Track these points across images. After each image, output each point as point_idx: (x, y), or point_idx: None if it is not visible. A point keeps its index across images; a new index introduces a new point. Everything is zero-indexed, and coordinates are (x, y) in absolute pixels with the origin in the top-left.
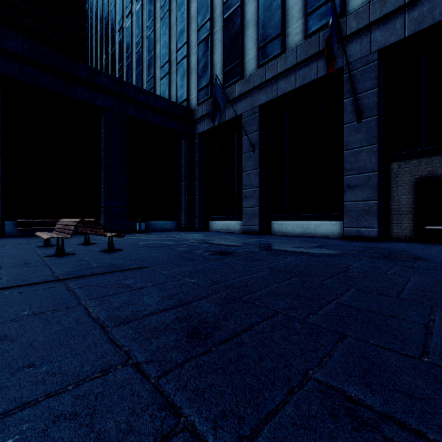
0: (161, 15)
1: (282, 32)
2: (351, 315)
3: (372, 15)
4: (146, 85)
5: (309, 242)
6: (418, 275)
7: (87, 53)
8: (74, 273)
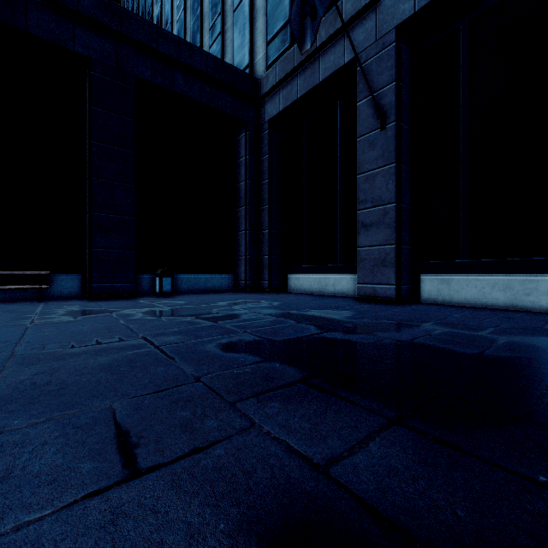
0: None
1: None
2: None
3: None
4: None
5: None
6: None
7: None
8: None
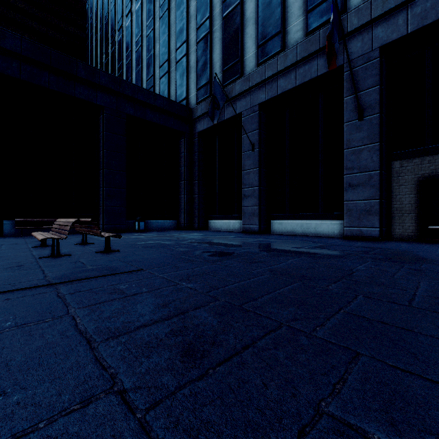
0: (160, 14)
1: (282, 29)
2: (362, 328)
3: (374, 11)
4: (146, 84)
5: (310, 242)
6: (427, 279)
7: (87, 53)
8: (66, 276)
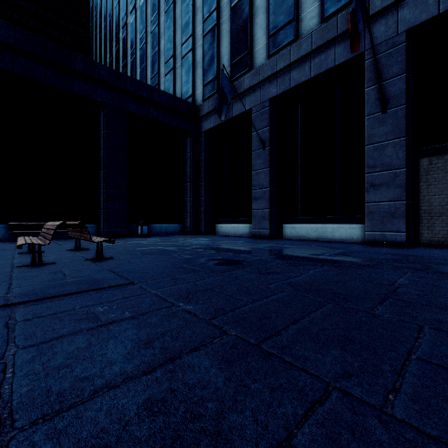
0: (165, 8)
1: (295, 17)
2: None
3: None
4: (150, 82)
5: (328, 248)
6: None
7: (91, 52)
8: (34, 293)
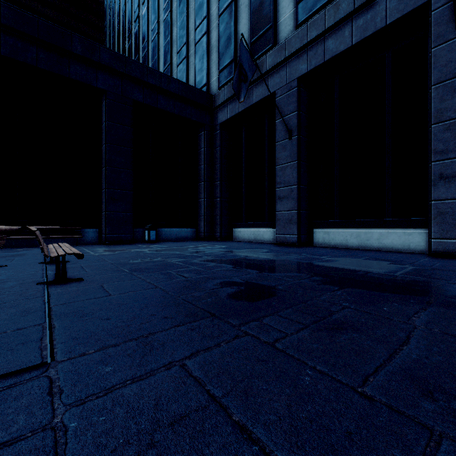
0: None
1: None
2: None
3: None
4: None
5: (389, 263)
6: None
7: None
8: None
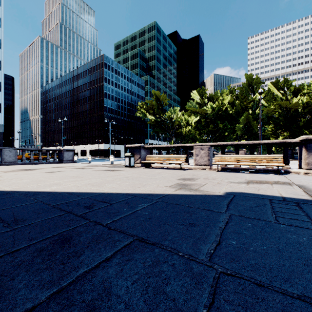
0: None
1: None
2: None
3: None
4: None
5: None
6: None
7: None
8: None
